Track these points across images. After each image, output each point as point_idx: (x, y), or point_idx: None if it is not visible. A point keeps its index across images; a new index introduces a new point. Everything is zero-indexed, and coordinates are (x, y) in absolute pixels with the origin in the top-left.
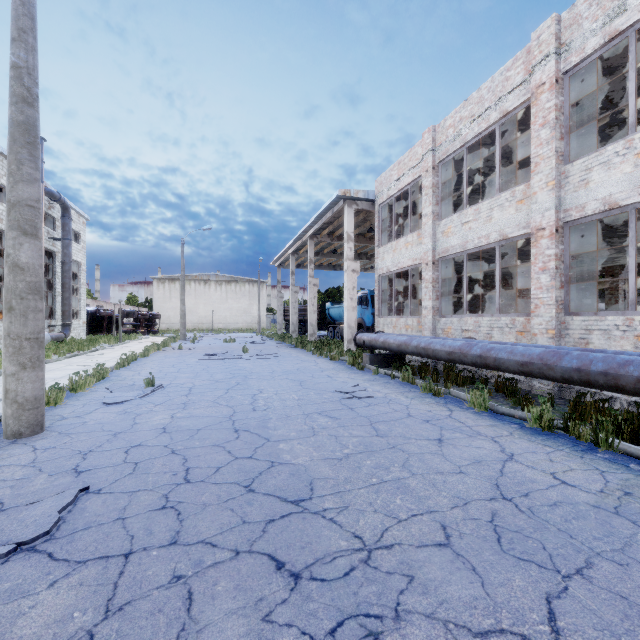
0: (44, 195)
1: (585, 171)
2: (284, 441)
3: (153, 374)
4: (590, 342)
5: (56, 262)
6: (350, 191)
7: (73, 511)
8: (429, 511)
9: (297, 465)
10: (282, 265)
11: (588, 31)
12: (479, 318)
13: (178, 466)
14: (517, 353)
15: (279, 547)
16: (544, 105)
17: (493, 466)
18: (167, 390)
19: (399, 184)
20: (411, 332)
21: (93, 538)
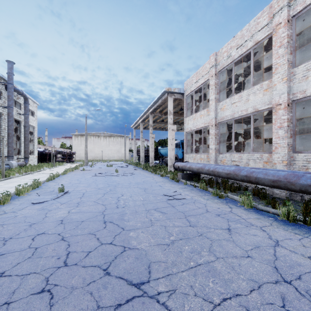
0: (14, 91)
1: (306, 71)
2: (133, 230)
3: (65, 184)
4: (309, 168)
5: (21, 126)
6: (171, 88)
7: None
8: (235, 295)
9: (140, 250)
10: (136, 128)
11: None
12: (241, 154)
13: (62, 251)
14: (270, 174)
15: None
16: (281, 35)
17: (268, 251)
18: (70, 194)
19: (197, 84)
20: (203, 162)
21: None
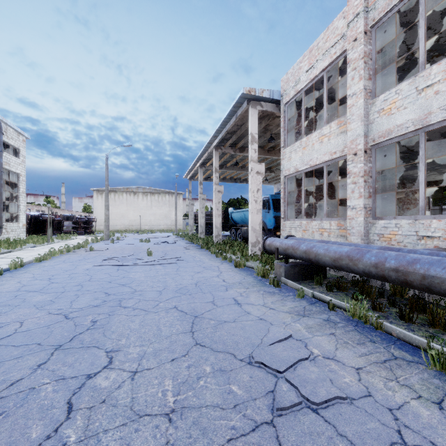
0: None
1: None
2: None
3: None
4: None
5: None
6: (255, 90)
7: None
8: None
9: None
10: (193, 178)
11: None
12: None
13: None
14: None
15: None
16: None
17: None
18: None
19: (311, 73)
20: (328, 237)
21: None
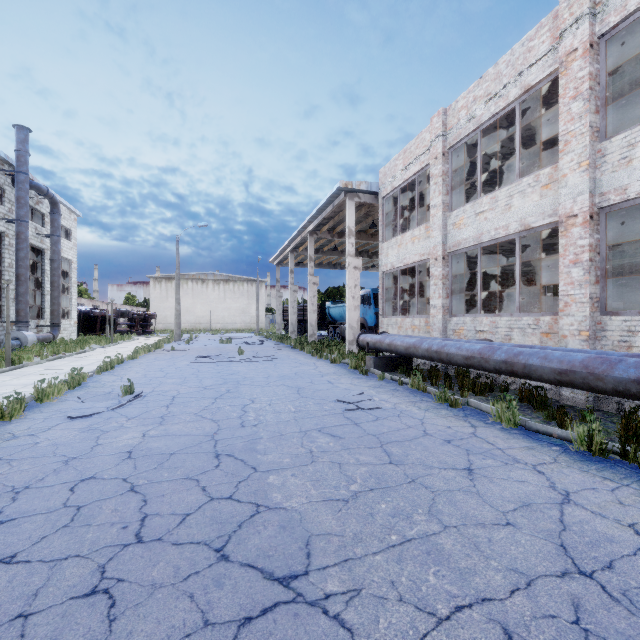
0: (30, 189)
1: (627, 147)
2: (275, 471)
3: (136, 379)
4: (633, 345)
5: (45, 260)
6: (352, 183)
7: None
8: (480, 600)
9: (290, 511)
10: (281, 263)
11: None
12: (496, 318)
13: (132, 513)
14: (553, 359)
15: None
16: (576, 74)
17: (548, 513)
18: (147, 399)
19: (405, 174)
20: (418, 333)
21: None
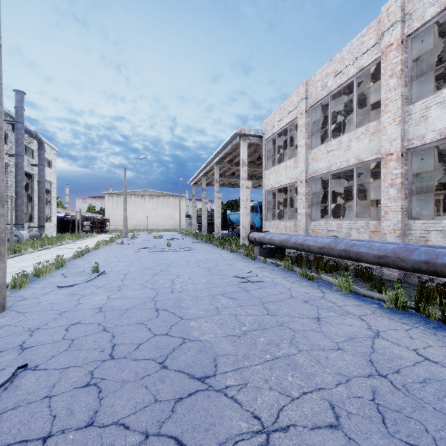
0: (25, 133)
1: (425, 109)
2: (194, 319)
3: (99, 263)
4: (429, 240)
5: (34, 181)
6: (244, 129)
7: (8, 389)
8: (317, 389)
9: (204, 342)
10: (196, 184)
11: (427, 3)
12: (341, 221)
13: (106, 343)
14: (375, 248)
15: (185, 429)
16: (392, 60)
17: (365, 343)
18: (108, 275)
19: (280, 124)
20: (289, 232)
21: (18, 419)
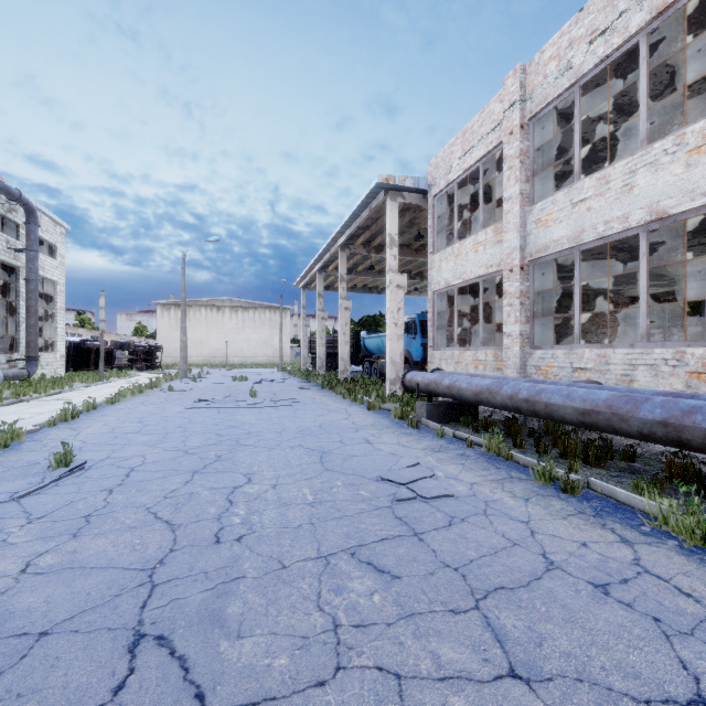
0: None
1: None
2: None
3: (96, 436)
4: None
5: (20, 280)
6: (394, 177)
7: None
8: None
9: None
10: (307, 287)
11: None
12: (607, 350)
13: None
14: None
15: None
16: None
17: None
18: (87, 475)
19: (464, 162)
20: (483, 370)
21: None
